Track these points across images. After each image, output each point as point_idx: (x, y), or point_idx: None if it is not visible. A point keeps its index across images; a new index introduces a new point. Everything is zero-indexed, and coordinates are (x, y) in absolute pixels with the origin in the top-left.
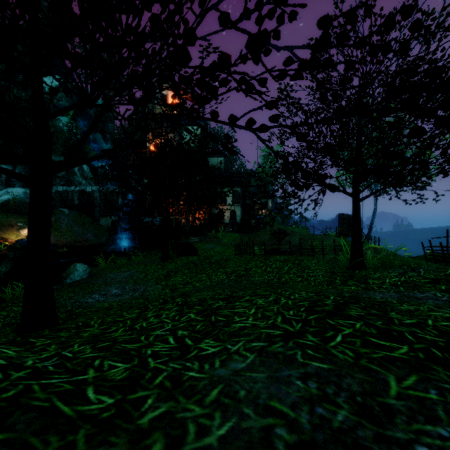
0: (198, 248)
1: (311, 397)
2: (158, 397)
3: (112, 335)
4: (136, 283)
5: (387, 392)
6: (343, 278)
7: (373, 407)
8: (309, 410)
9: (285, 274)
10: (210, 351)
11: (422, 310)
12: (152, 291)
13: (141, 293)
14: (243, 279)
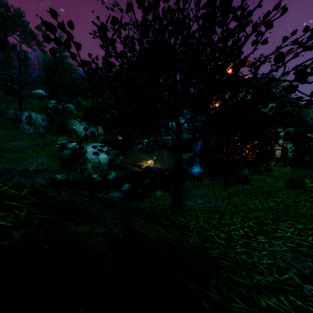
0: (250, 178)
1: None
2: (241, 246)
3: (212, 222)
4: (210, 198)
5: None
6: None
7: None
8: (310, 271)
9: None
10: (262, 240)
11: None
12: (221, 205)
13: (214, 205)
14: (291, 209)
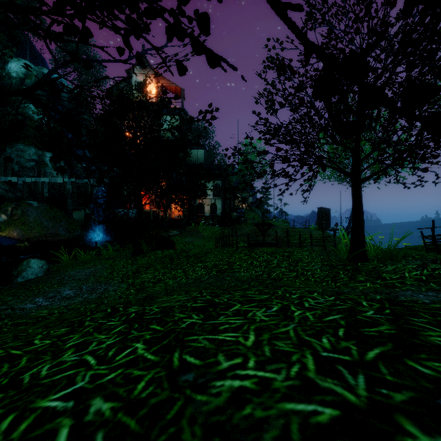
0: (176, 241)
1: None
2: None
3: None
4: (98, 281)
5: None
6: (347, 271)
7: None
8: None
9: (275, 268)
10: None
11: None
12: (114, 292)
13: (99, 295)
14: (226, 275)
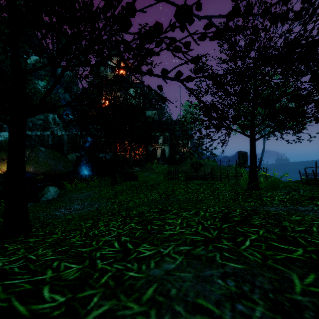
0: (138, 175)
1: (231, 294)
2: (103, 296)
3: (71, 240)
4: (93, 200)
5: (293, 289)
6: (244, 196)
7: (283, 303)
8: (230, 307)
9: (201, 194)
10: (147, 254)
11: (307, 220)
12: (104, 206)
13: (96, 208)
14: (171, 197)
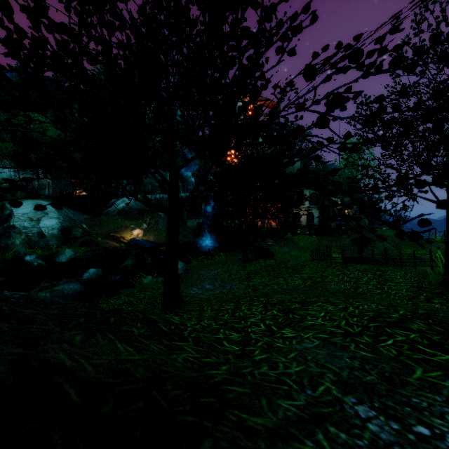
0: (274, 251)
1: (353, 367)
2: (261, 351)
3: (222, 317)
4: (223, 281)
5: (410, 375)
6: (430, 294)
7: (394, 379)
8: (349, 371)
9: (363, 285)
10: (289, 335)
11: None
12: (237, 289)
13: (229, 290)
14: (319, 286)
